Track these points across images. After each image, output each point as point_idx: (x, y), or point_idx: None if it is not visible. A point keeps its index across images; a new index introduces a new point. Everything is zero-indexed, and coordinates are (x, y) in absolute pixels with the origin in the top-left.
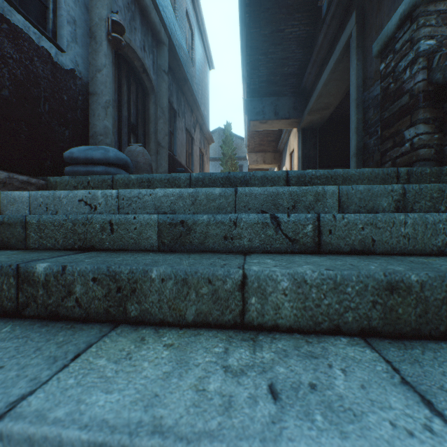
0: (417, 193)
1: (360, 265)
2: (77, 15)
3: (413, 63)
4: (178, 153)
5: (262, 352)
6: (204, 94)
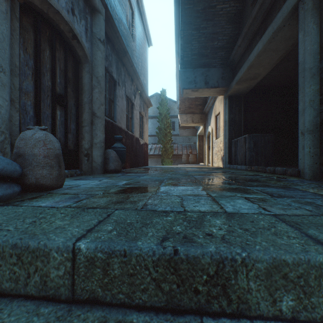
0: None
1: None
2: None
3: None
4: (118, 119)
5: None
6: (143, 66)
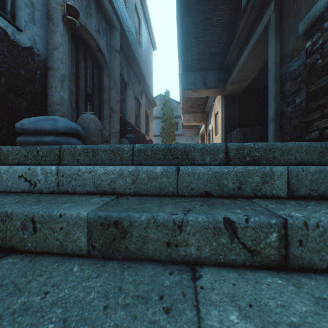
0: None
1: None
2: None
3: None
4: (128, 115)
5: None
6: (149, 69)
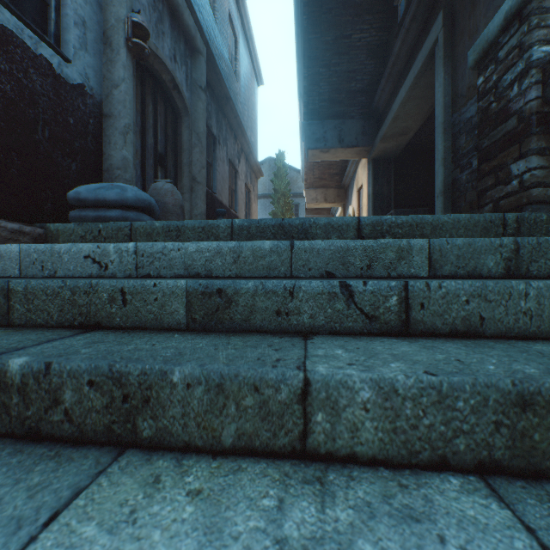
0: (534, 249)
1: (471, 361)
2: (87, 14)
3: (522, 76)
4: (218, 190)
5: (334, 508)
6: (251, 116)
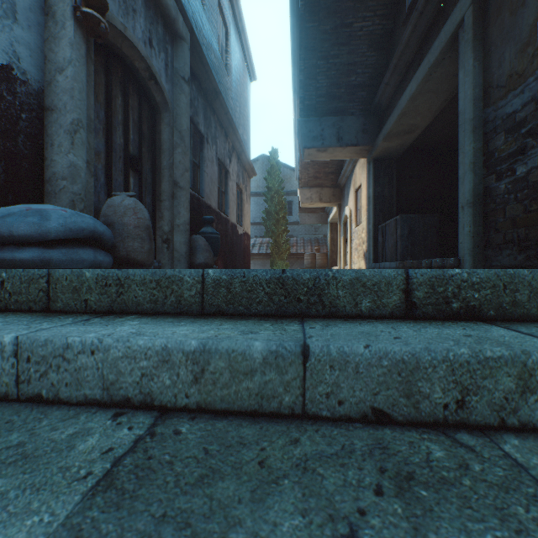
0: None
1: None
2: None
3: None
4: (206, 193)
5: None
6: (243, 113)
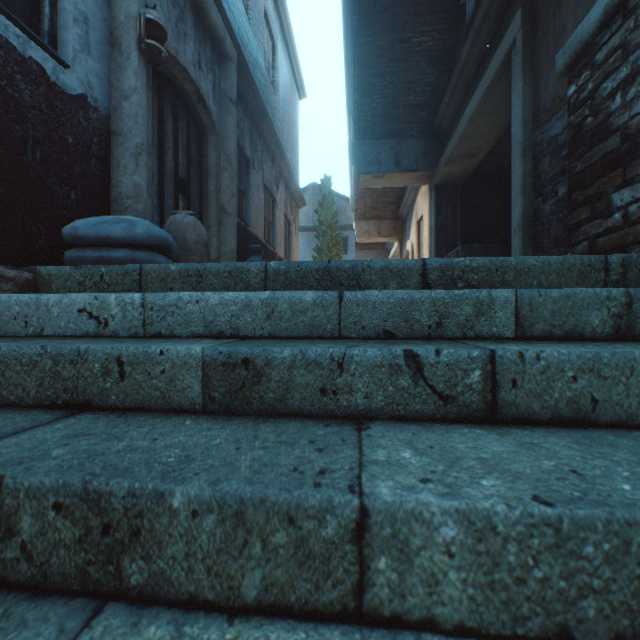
0: None
1: (593, 474)
2: (90, 9)
3: (627, 84)
4: (252, 222)
5: None
6: (291, 135)
